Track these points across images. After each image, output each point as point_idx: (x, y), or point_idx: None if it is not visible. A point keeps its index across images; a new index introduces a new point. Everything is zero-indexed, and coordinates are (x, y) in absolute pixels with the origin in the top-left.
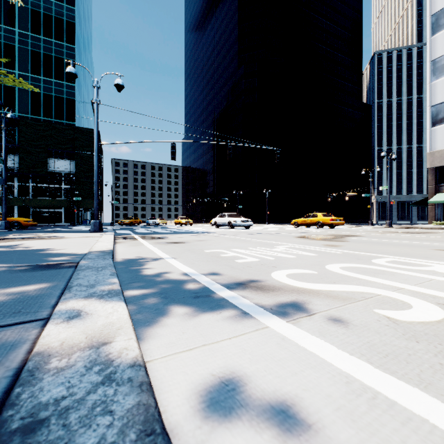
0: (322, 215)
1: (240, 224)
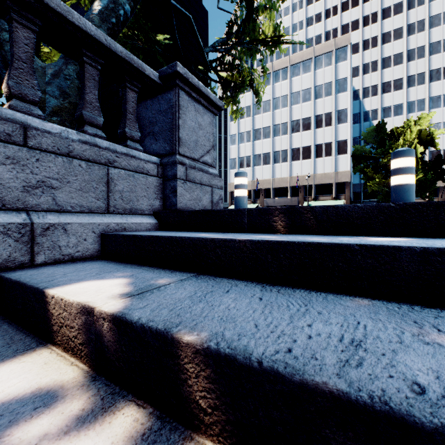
0: None
1: None
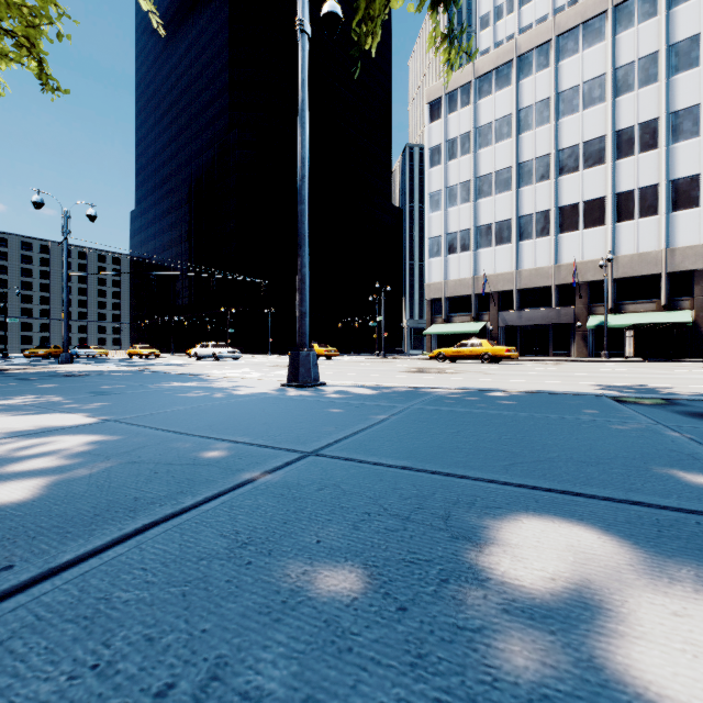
0: (319, 346)
1: (227, 356)
